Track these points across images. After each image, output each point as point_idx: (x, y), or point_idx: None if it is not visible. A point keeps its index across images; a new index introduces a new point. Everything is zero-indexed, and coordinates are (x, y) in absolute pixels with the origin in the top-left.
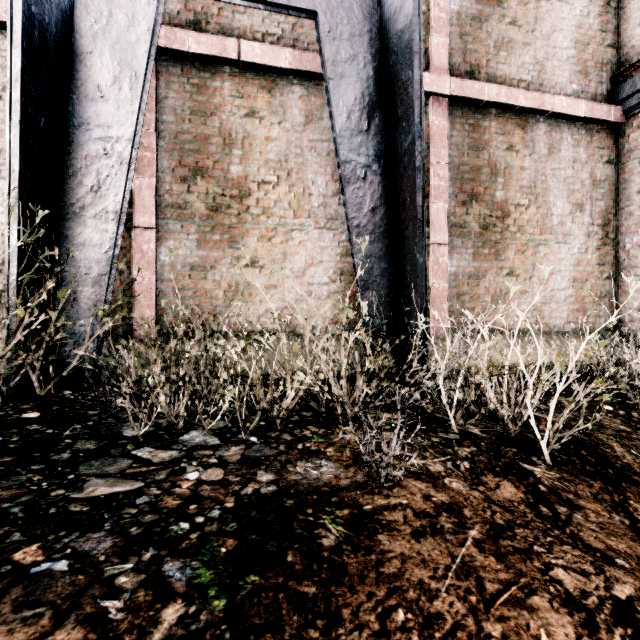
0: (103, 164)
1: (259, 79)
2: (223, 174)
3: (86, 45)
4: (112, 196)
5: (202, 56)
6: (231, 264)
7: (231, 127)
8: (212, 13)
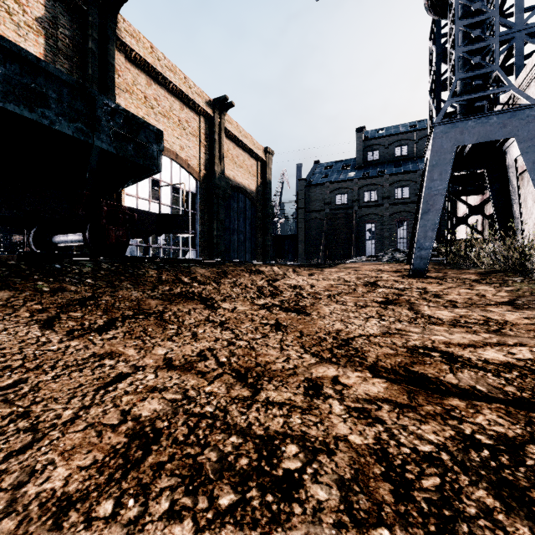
0: (516, 207)
1: None
2: None
3: (510, 182)
4: (518, 214)
5: None
6: None
7: None
8: None
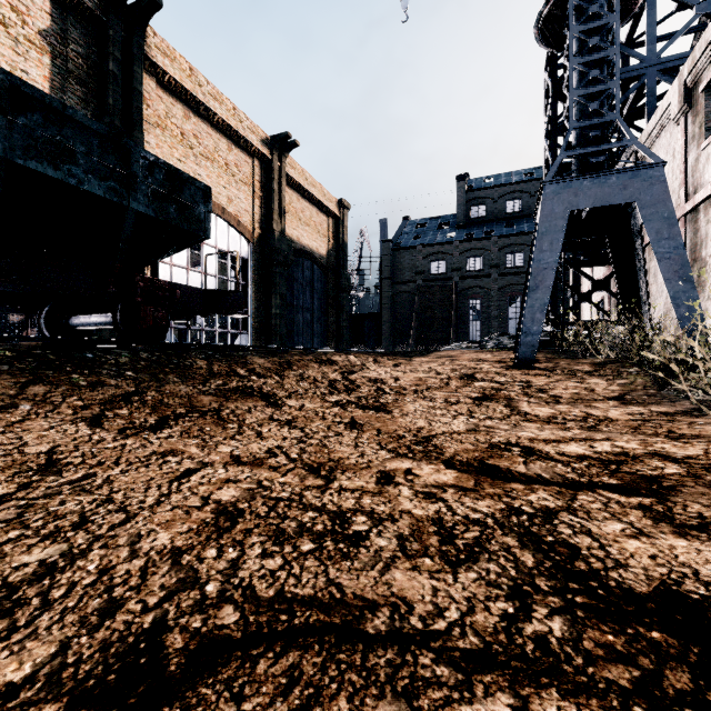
0: (642, 284)
1: (709, 203)
2: (700, 258)
3: (636, 253)
4: (645, 292)
5: (691, 209)
6: (702, 301)
7: (702, 233)
8: (698, 183)
